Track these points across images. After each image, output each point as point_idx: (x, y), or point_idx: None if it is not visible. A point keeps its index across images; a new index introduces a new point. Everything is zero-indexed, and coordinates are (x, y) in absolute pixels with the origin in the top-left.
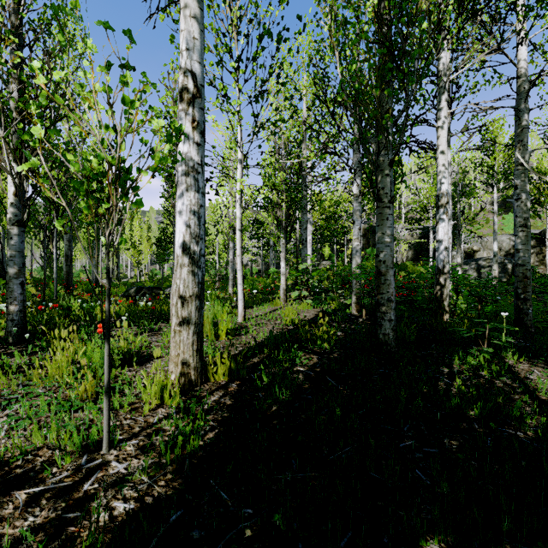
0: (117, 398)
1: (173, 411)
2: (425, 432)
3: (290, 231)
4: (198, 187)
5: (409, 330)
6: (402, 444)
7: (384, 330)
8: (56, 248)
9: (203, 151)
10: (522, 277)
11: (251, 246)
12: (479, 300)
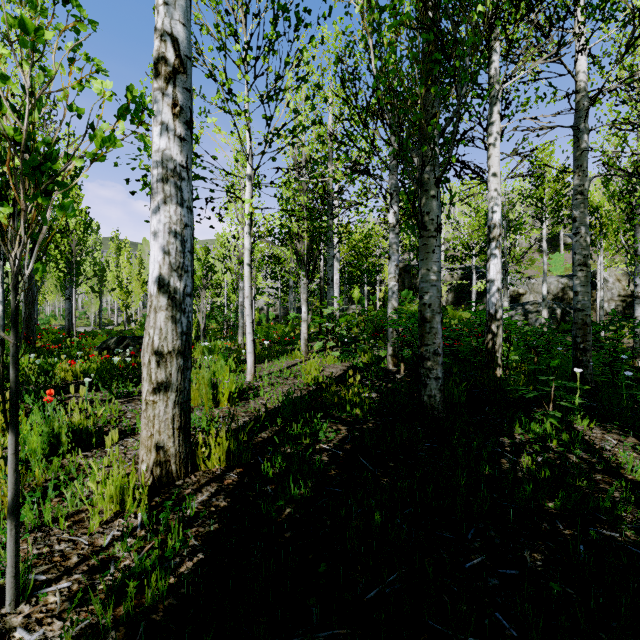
0: (55, 504)
1: (137, 523)
2: (497, 541)
3: (313, 268)
4: (181, 198)
5: (459, 390)
6: (468, 564)
7: (430, 390)
8: (2, 286)
9: (189, 150)
10: (582, 324)
11: (267, 286)
12: (535, 352)
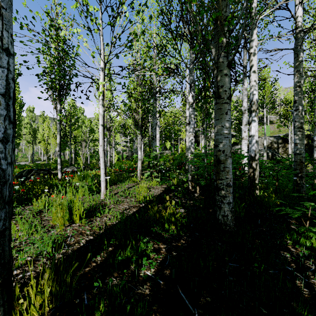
0: None
1: None
2: None
3: (144, 129)
4: None
5: (239, 208)
6: None
7: (224, 211)
8: None
9: None
10: (299, 162)
11: (122, 141)
12: (276, 179)
